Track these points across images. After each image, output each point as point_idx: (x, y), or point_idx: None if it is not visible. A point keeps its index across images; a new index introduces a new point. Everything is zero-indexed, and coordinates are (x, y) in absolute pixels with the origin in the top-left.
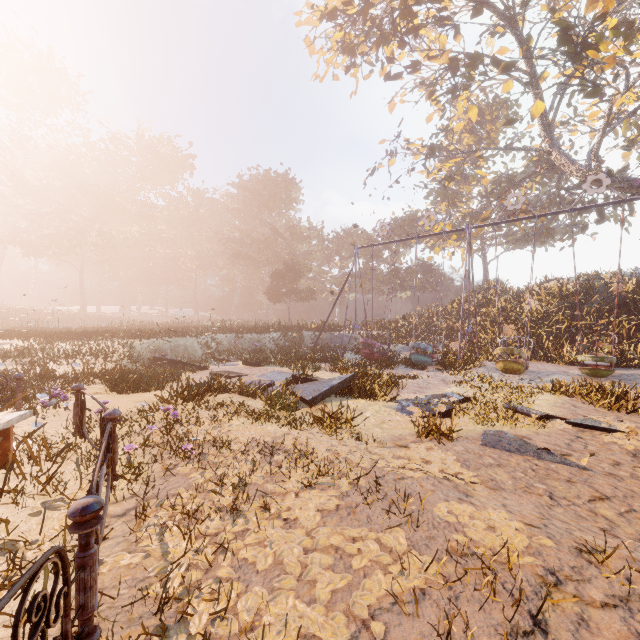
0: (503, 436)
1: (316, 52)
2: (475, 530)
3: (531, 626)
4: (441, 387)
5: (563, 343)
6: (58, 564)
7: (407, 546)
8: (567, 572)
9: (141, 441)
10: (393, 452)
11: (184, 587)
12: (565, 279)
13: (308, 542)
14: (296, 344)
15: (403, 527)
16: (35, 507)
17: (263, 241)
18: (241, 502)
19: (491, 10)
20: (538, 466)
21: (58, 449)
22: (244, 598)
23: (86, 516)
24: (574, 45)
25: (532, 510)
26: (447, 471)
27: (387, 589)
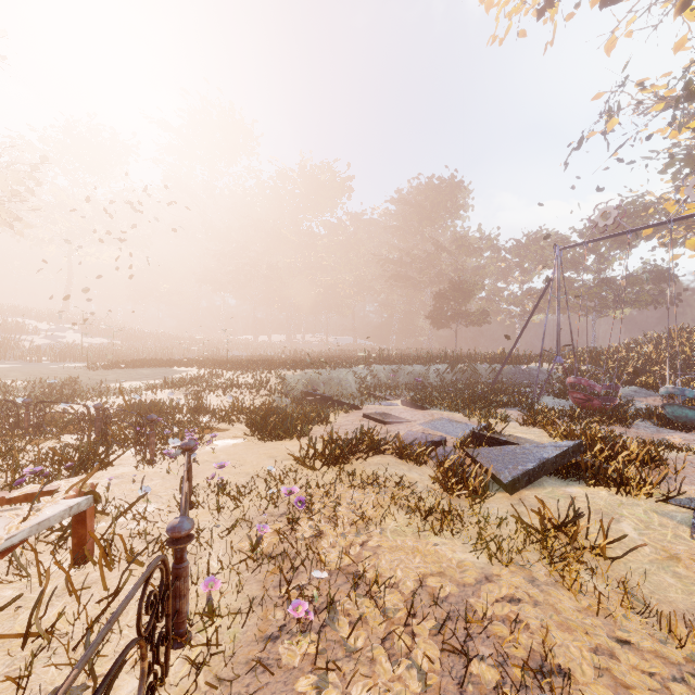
0: None
1: (495, 4)
2: None
3: None
4: None
5: None
6: None
7: None
8: None
9: (249, 544)
10: None
11: None
12: None
13: None
14: (467, 379)
15: None
16: (45, 693)
17: (424, 258)
18: None
19: None
20: None
21: (153, 535)
22: None
23: None
24: None
25: None
26: None
27: None
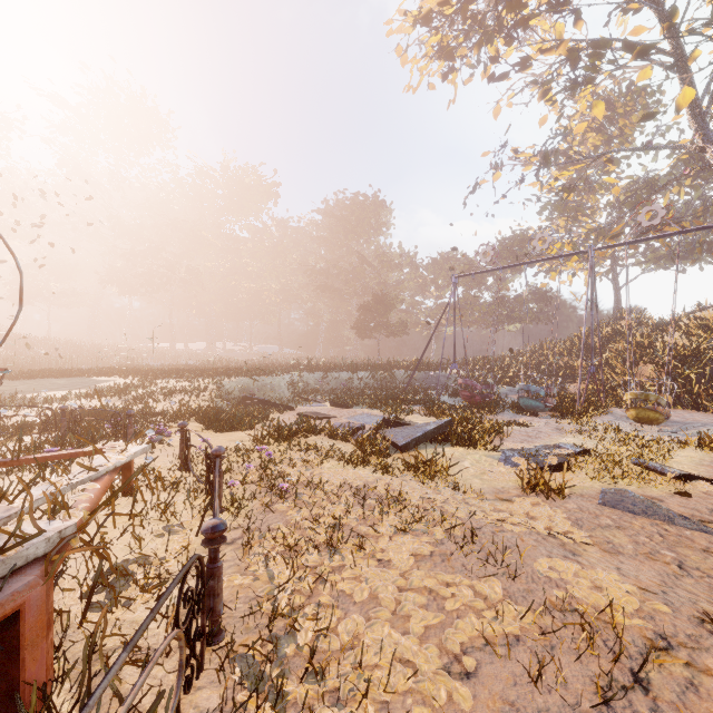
0: (626, 495)
1: (409, 61)
2: (579, 588)
3: (631, 682)
4: (554, 437)
5: None
6: (199, 568)
7: (503, 596)
8: (681, 639)
9: (239, 478)
10: (493, 505)
11: (290, 607)
12: None
13: (402, 582)
14: (386, 384)
15: (499, 578)
16: (158, 530)
17: (350, 271)
18: (336, 541)
19: None
20: (668, 532)
21: (168, 481)
22: (344, 622)
23: (215, 534)
24: None
25: (653, 577)
26: (554, 529)
27: (480, 632)
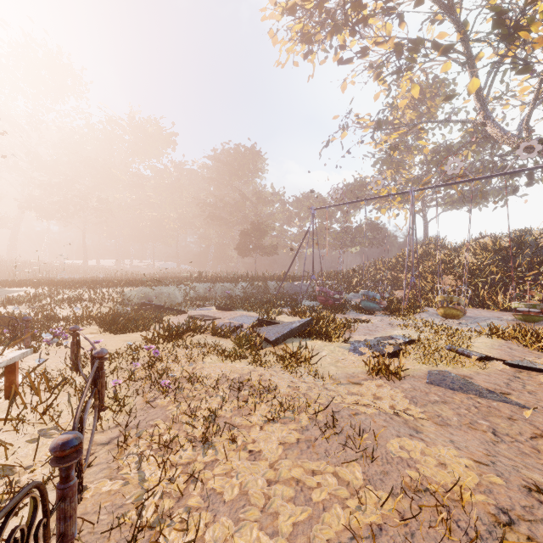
0: (447, 375)
1: (278, 42)
2: (427, 466)
3: None
4: (388, 330)
5: (497, 292)
6: (36, 498)
7: (363, 480)
8: (519, 511)
9: (127, 376)
10: (347, 388)
11: (157, 515)
12: (498, 235)
13: (271, 474)
14: (261, 292)
15: (359, 461)
16: (33, 434)
17: (234, 205)
18: (211, 433)
19: (432, 0)
20: (480, 404)
21: (57, 382)
22: (211, 528)
23: (66, 451)
24: (507, 27)
25: (478, 446)
26: (397, 407)
27: (345, 523)
